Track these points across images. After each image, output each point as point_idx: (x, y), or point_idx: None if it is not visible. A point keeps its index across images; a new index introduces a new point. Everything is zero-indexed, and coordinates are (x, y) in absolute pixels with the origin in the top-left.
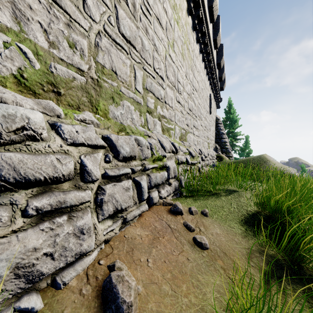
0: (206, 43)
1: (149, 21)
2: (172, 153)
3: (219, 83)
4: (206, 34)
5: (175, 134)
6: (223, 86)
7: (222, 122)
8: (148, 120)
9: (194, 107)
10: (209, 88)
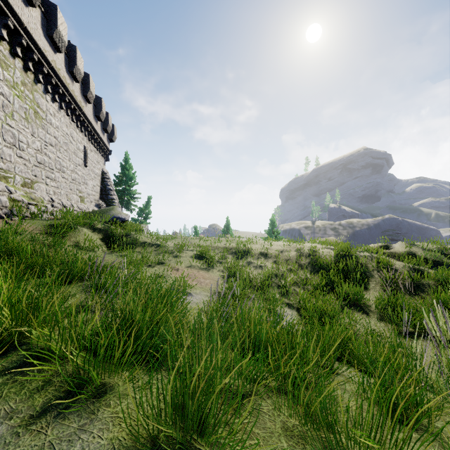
0: (69, 101)
1: None
2: (6, 193)
3: (106, 134)
4: (66, 95)
5: (16, 182)
6: (112, 138)
7: (117, 177)
8: None
9: (49, 160)
10: (83, 140)
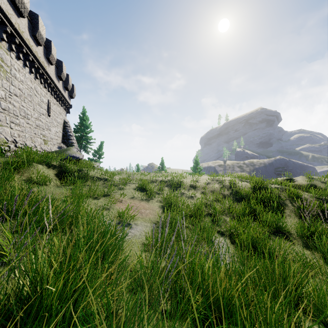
0: (32, 60)
1: None
2: None
3: (67, 91)
4: (30, 55)
5: None
6: (72, 95)
7: (76, 126)
8: None
9: (13, 108)
10: (46, 95)
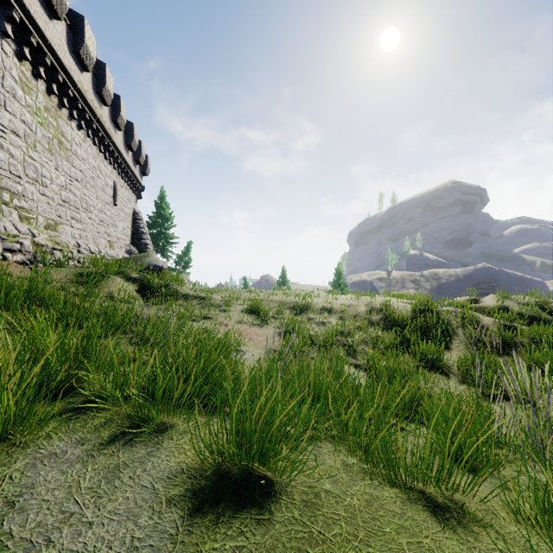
0: (96, 128)
1: (5, 138)
2: (29, 236)
3: (138, 166)
4: (94, 121)
5: (39, 223)
6: (145, 171)
7: (150, 217)
8: (4, 210)
9: (74, 198)
10: (111, 174)
